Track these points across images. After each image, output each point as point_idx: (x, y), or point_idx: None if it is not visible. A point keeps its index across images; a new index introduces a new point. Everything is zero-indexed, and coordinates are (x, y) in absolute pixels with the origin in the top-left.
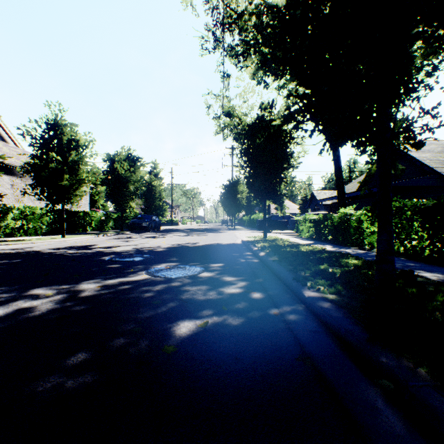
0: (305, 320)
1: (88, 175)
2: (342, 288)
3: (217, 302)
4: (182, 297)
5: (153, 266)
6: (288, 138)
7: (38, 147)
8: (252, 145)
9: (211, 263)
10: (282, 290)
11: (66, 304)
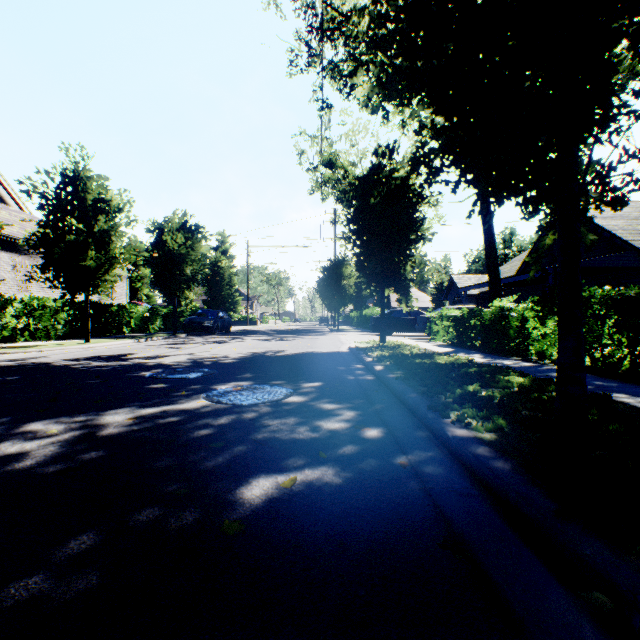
0: (450, 476)
1: (124, 251)
2: (505, 423)
3: (311, 445)
4: (258, 437)
5: (216, 387)
6: (418, 196)
7: (50, 210)
8: (365, 207)
9: (304, 382)
10: (411, 424)
11: (77, 448)
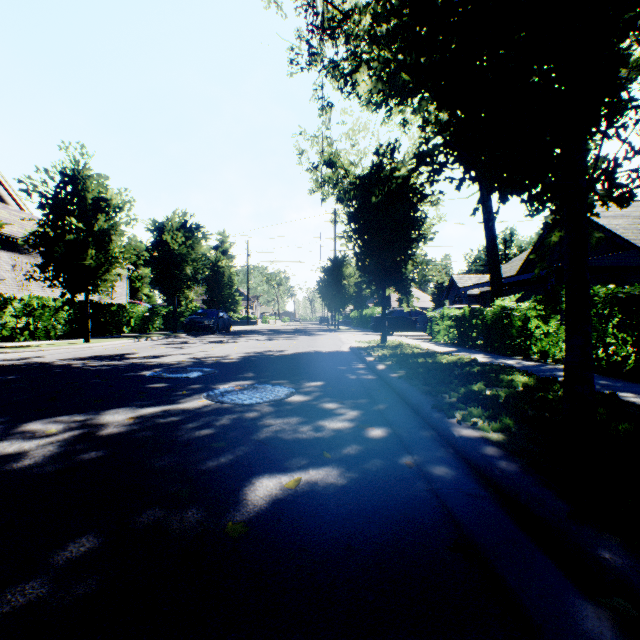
0: (457, 476)
1: (124, 250)
2: (512, 423)
3: (315, 445)
4: (260, 437)
5: (217, 386)
6: (419, 195)
7: (50, 209)
8: (366, 206)
9: (305, 382)
10: (416, 424)
11: (76, 447)
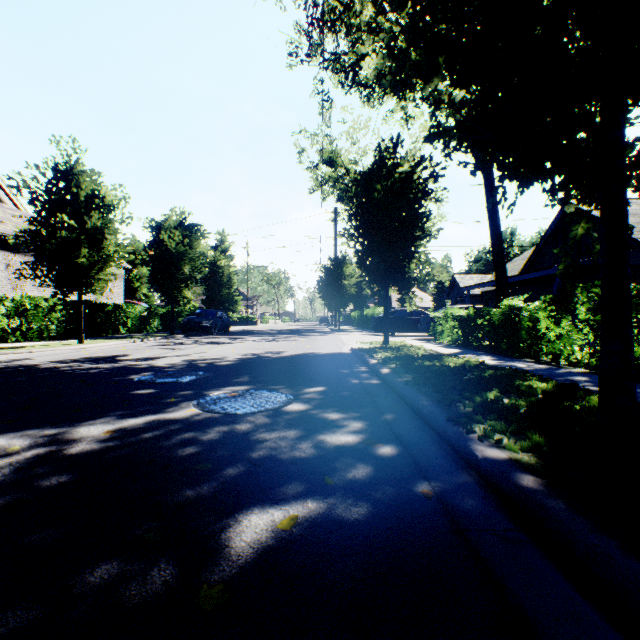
0: (487, 511)
1: (118, 248)
2: (543, 441)
3: (314, 467)
4: (252, 456)
5: (209, 392)
6: (423, 191)
7: (42, 206)
8: (368, 202)
9: (305, 387)
10: (429, 439)
11: (36, 471)
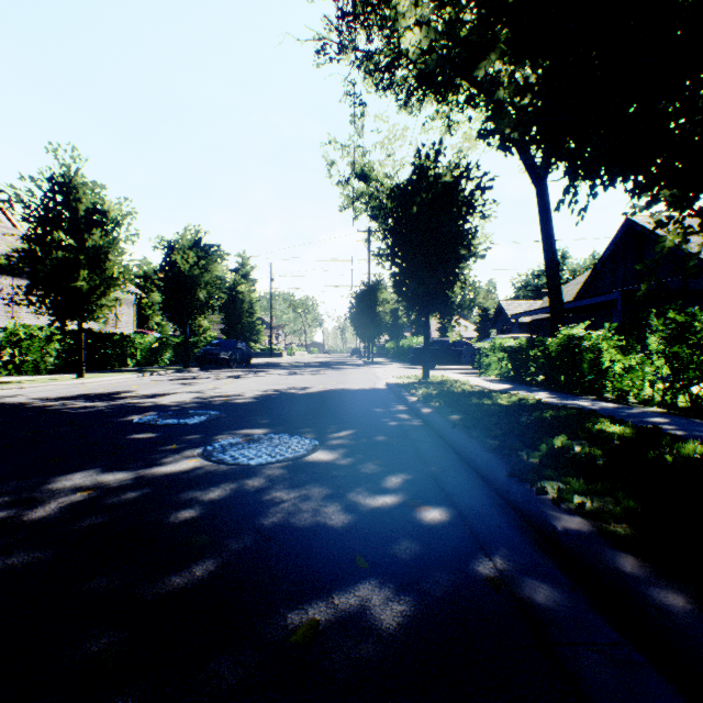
0: (578, 611)
1: (123, 270)
2: (638, 506)
3: (343, 540)
4: (263, 524)
5: (219, 437)
6: (469, 204)
7: (37, 223)
8: (406, 217)
9: (333, 430)
10: (487, 499)
11: None
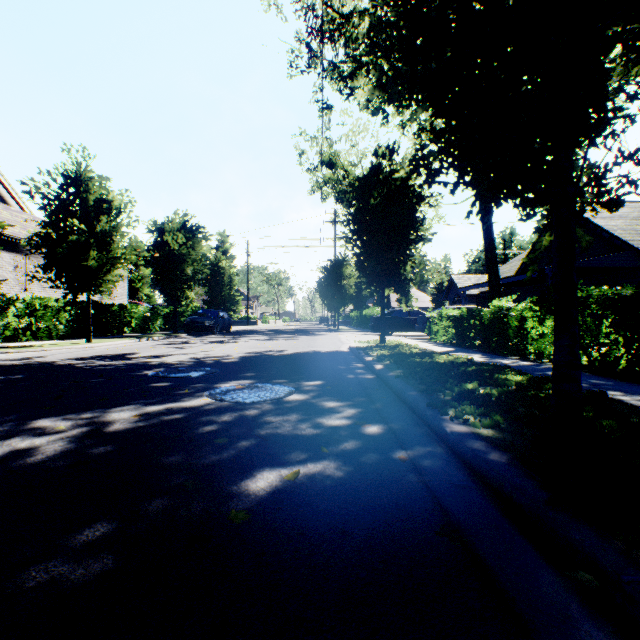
0: (448, 469)
1: (125, 251)
2: (502, 420)
3: (313, 441)
4: (261, 433)
5: (219, 385)
6: (417, 197)
7: (52, 211)
8: (365, 207)
9: (305, 381)
10: (411, 421)
11: (85, 443)
